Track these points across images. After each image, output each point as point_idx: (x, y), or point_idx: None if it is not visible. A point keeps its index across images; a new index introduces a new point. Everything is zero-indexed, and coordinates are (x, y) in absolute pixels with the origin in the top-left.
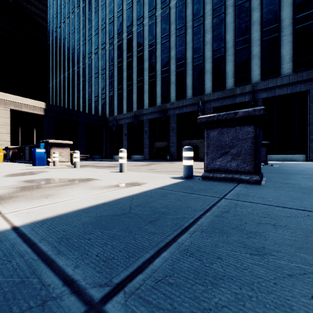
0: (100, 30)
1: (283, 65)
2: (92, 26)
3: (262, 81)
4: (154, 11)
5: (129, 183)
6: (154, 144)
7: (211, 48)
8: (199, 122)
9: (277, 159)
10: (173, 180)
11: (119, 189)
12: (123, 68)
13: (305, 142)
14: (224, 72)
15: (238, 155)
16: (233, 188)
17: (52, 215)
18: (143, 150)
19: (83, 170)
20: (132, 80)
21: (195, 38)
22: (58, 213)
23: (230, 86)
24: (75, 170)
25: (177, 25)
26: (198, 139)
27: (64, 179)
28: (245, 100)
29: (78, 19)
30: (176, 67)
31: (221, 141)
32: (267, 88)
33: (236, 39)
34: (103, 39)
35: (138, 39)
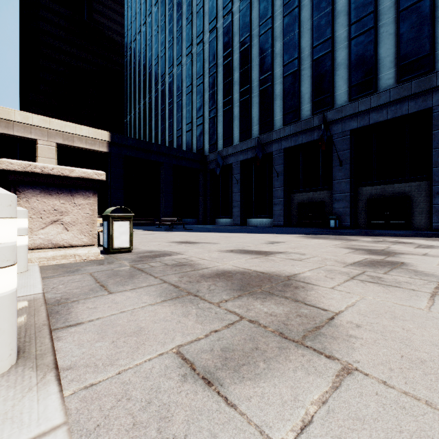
0: (195, 13)
1: None
2: (182, 12)
3: None
4: None
5: None
6: (294, 196)
7: None
8: None
9: None
10: None
11: None
12: (234, 64)
13: None
14: None
15: None
16: None
17: None
18: (270, 210)
19: None
20: (250, 83)
21: None
22: None
23: None
24: None
25: None
26: (411, 182)
27: None
28: None
29: (162, 10)
30: (349, 30)
31: None
32: None
33: None
34: (200, 27)
35: (262, 3)
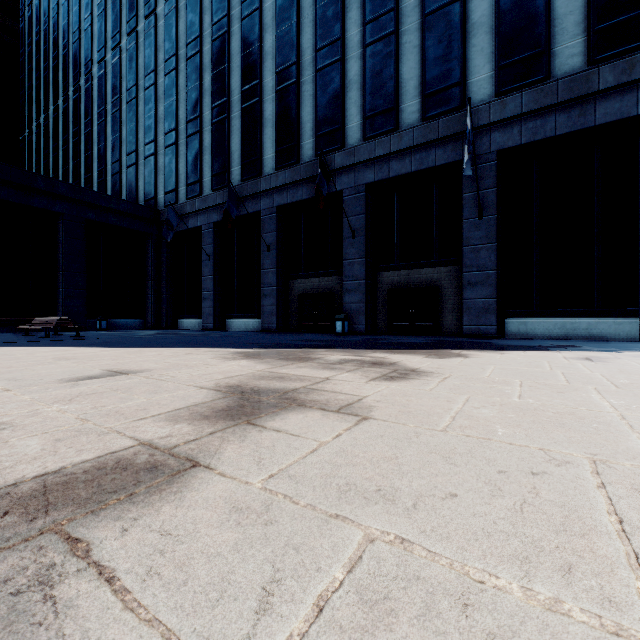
0: None
1: None
2: None
3: None
4: None
5: None
6: (293, 283)
7: None
8: None
9: None
10: None
11: None
12: (204, 61)
13: None
14: (545, 16)
15: None
16: None
17: None
18: (260, 304)
19: None
20: (229, 95)
21: None
22: None
23: (568, 66)
24: None
25: None
26: (440, 266)
27: None
28: (635, 109)
29: None
30: (364, 31)
31: None
32: None
33: None
34: None
35: None
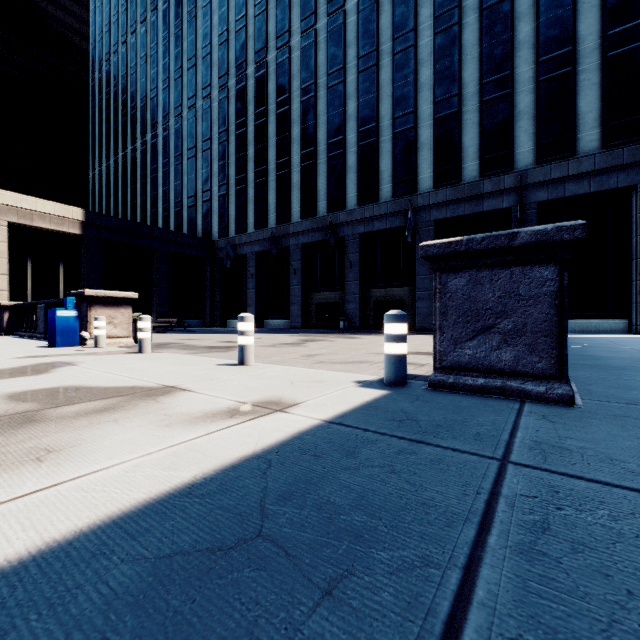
0: (201, 58)
1: (581, 134)
2: (182, 50)
3: (538, 167)
4: (313, 19)
5: (261, 403)
6: (312, 295)
7: (430, 97)
8: (423, 256)
9: (569, 328)
10: (363, 393)
11: (235, 424)
12: (249, 137)
13: (628, 294)
14: (458, 146)
15: (518, 334)
16: (516, 421)
17: (23, 553)
18: (289, 310)
19: (158, 361)
20: (267, 164)
21: (398, 76)
22: (46, 541)
23: (470, 176)
24: (138, 361)
25: (361, 48)
26: (405, 287)
27: (106, 390)
28: (502, 205)
29: (153, 35)
30: (358, 137)
31: (475, 301)
32: (549, 180)
33: (484, 79)
34: (207, 78)
35: (279, 78)
